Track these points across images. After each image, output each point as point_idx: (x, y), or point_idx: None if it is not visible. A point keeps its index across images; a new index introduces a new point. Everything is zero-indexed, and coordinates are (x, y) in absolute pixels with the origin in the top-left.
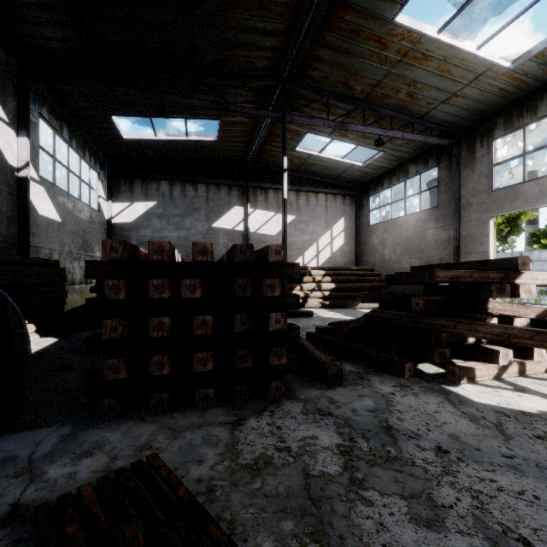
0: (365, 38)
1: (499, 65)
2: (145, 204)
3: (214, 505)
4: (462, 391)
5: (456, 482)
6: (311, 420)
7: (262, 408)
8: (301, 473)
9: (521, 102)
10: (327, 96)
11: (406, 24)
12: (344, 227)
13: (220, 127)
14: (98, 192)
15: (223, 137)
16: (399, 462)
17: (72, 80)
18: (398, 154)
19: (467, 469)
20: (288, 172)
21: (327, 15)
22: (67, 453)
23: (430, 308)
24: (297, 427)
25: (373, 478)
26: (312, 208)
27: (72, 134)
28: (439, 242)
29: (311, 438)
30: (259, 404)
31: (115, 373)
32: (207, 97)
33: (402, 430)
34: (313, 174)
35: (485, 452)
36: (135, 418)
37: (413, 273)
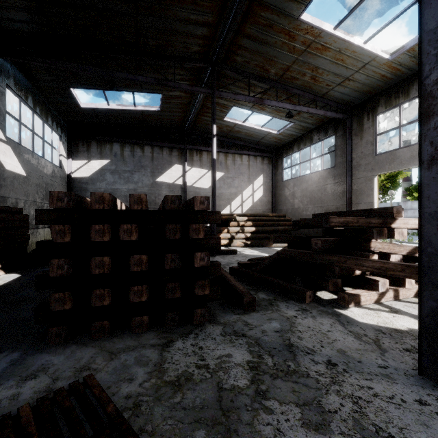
0: (277, 31)
1: (381, 56)
2: (100, 162)
3: (138, 419)
4: (350, 313)
5: (341, 390)
6: (228, 341)
7: (188, 331)
8: (215, 387)
9: (398, 86)
10: (248, 77)
11: (309, 21)
12: (263, 182)
13: (162, 100)
14: (60, 151)
15: (165, 108)
16: (297, 375)
17: (34, 57)
18: (305, 125)
19: (351, 379)
20: (218, 137)
21: (247, 11)
22: (14, 376)
23: (326, 247)
24: (216, 347)
25: (274, 389)
26: (237, 166)
27: (36, 102)
28: (336, 194)
29: (226, 356)
30: (186, 328)
31: (61, 305)
32: (150, 75)
33: (301, 347)
34: (238, 140)
35: (365, 364)
36: (79, 343)
37: (314, 219)
